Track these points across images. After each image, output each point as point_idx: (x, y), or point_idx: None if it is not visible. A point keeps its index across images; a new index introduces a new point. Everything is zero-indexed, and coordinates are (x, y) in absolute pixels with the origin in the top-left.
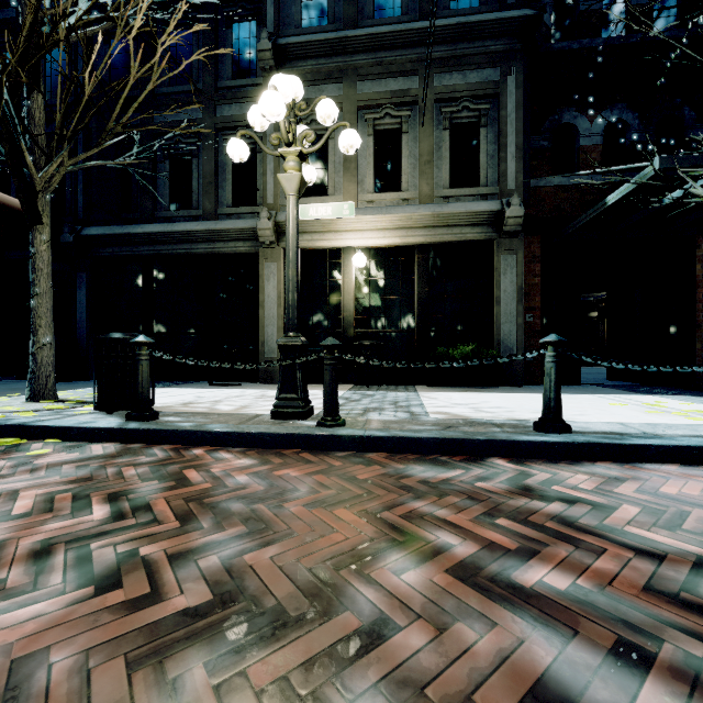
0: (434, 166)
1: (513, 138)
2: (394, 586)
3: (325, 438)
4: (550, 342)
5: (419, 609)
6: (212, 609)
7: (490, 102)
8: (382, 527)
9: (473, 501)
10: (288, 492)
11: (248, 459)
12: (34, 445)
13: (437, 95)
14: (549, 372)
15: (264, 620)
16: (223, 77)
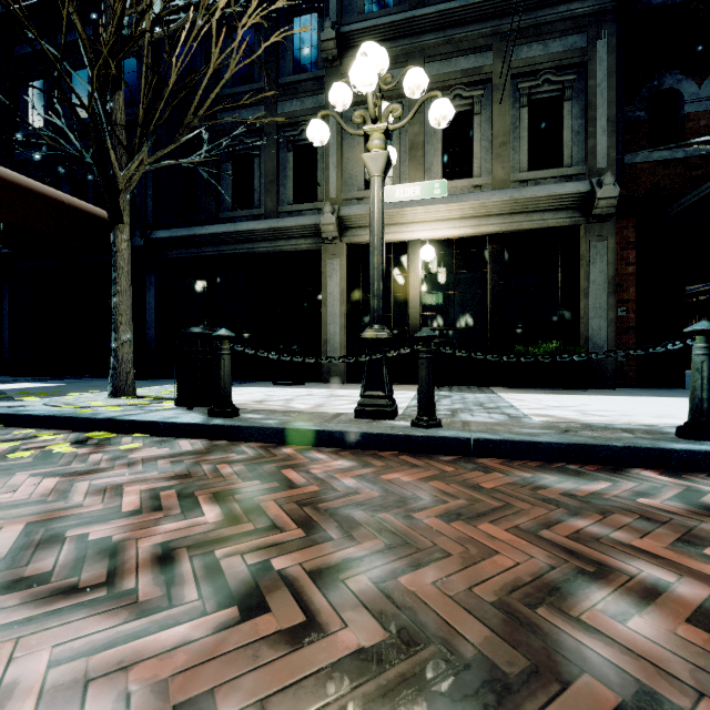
0: (509, 148)
1: (604, 110)
2: (627, 638)
3: (426, 440)
4: (702, 330)
5: (688, 679)
6: (393, 652)
7: (576, 72)
8: (554, 551)
9: (651, 522)
10: (409, 500)
11: (345, 460)
12: (124, 439)
13: (514, 69)
14: (700, 367)
15: (471, 676)
16: (284, 73)
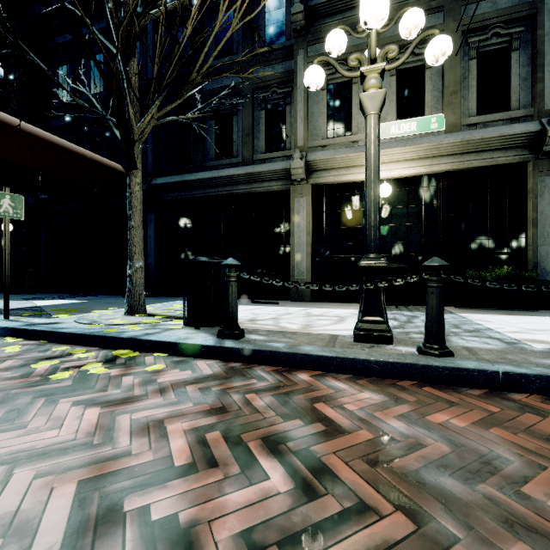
0: (459, 96)
1: None
2: None
3: (447, 371)
4: None
5: None
6: None
7: (524, 24)
8: None
9: None
10: (493, 460)
11: (370, 392)
12: (147, 358)
13: (464, 26)
14: None
15: None
16: (257, 45)
